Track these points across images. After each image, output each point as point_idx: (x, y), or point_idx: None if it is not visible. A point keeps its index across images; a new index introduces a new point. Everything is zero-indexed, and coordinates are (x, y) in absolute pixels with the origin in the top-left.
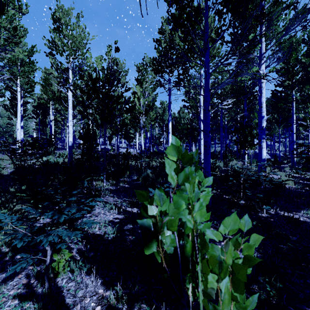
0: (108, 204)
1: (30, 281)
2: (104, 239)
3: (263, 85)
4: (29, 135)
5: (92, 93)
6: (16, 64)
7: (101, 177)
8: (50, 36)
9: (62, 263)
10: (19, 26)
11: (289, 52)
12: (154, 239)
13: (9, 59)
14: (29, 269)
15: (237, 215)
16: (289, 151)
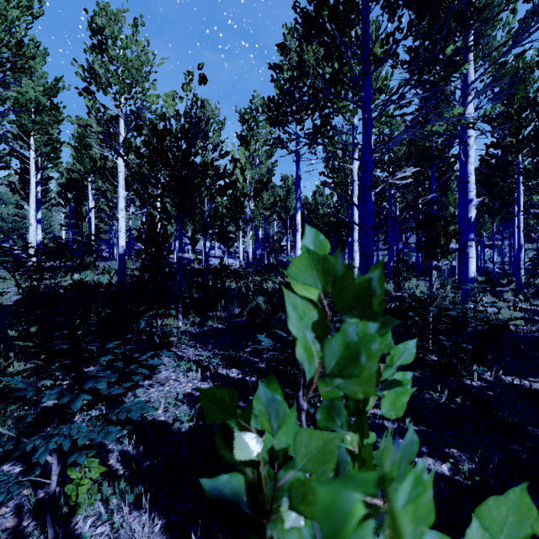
0: (184, 361)
1: (21, 521)
2: (174, 432)
3: (470, 143)
4: (55, 235)
5: (157, 158)
6: (28, 110)
7: (173, 312)
8: (86, 59)
9: (85, 487)
10: (33, 44)
11: (513, 85)
12: (252, 536)
13: (15, 101)
14: (24, 494)
15: (424, 384)
16: (509, 263)
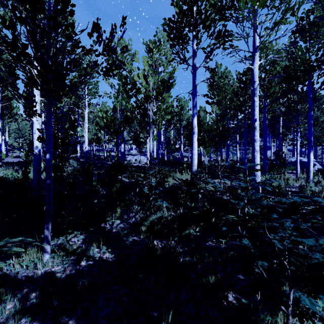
0: None
1: None
2: None
3: None
4: None
5: None
6: None
7: None
8: None
9: None
10: None
11: None
12: None
13: None
14: None
15: None
16: None
